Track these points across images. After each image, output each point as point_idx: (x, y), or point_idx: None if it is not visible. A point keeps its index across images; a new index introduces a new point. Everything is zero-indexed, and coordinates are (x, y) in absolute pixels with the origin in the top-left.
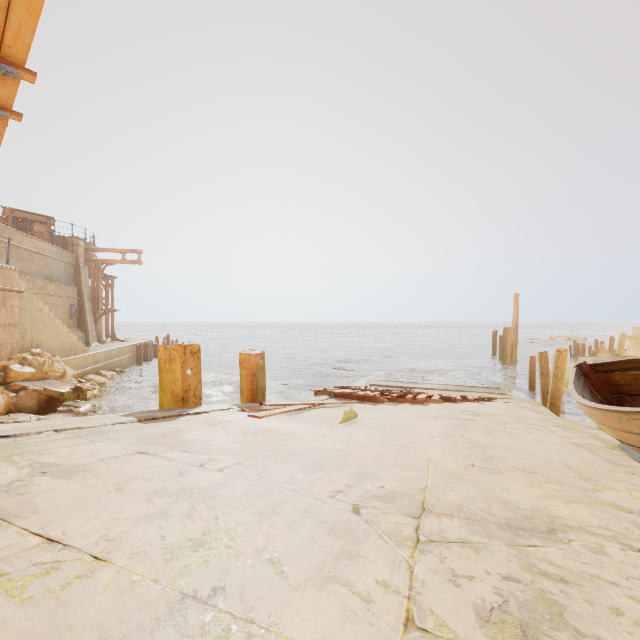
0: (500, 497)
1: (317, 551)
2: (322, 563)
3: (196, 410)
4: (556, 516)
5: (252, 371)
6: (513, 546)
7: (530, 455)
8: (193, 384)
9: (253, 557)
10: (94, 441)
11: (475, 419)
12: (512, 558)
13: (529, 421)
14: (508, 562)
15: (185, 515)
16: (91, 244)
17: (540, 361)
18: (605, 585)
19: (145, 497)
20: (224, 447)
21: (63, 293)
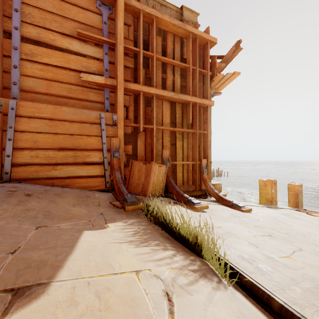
0: None
1: None
2: None
3: (280, 207)
4: None
5: (295, 193)
6: None
7: None
8: (274, 196)
9: None
10: (267, 211)
11: None
12: None
13: None
14: None
15: None
16: None
17: None
18: None
19: None
20: None
21: None
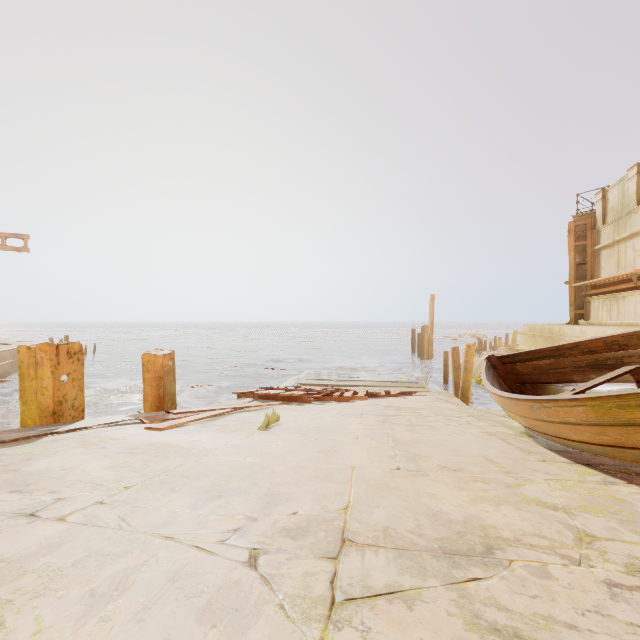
0: (429, 508)
1: None
2: None
3: (72, 426)
4: (489, 526)
5: (158, 374)
6: (451, 585)
7: (452, 450)
8: (71, 393)
9: None
10: None
11: (398, 414)
12: (453, 608)
13: (446, 413)
14: (449, 617)
15: None
16: None
17: (453, 356)
18: (564, 632)
19: None
20: (88, 477)
21: None
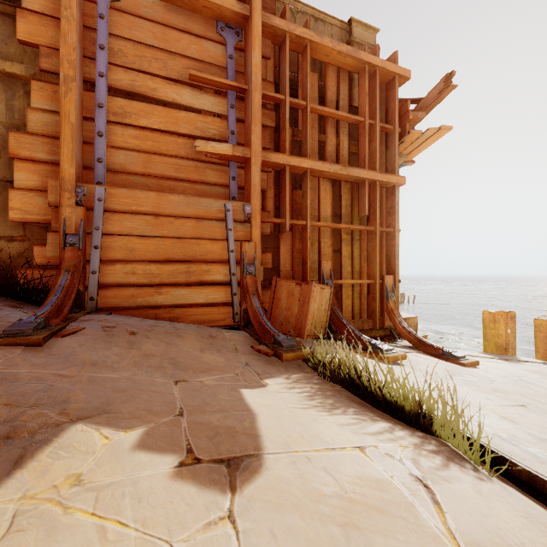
0: None
1: None
2: None
3: (522, 359)
4: None
5: None
6: None
7: None
8: (511, 340)
9: None
10: (504, 366)
11: None
12: None
13: None
14: None
15: None
16: None
17: None
18: None
19: None
20: None
21: None
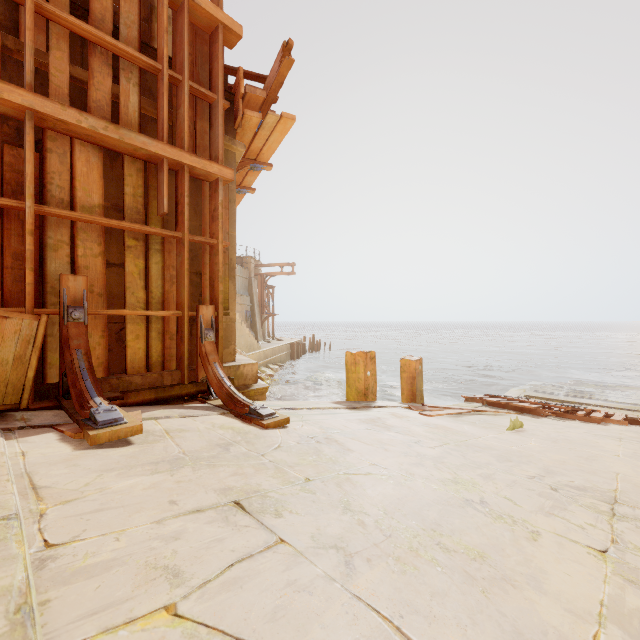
0: None
1: (535, 501)
2: (541, 507)
3: (377, 404)
4: None
5: (412, 375)
6: None
7: None
8: (371, 383)
9: (493, 494)
10: (336, 418)
11: None
12: None
13: None
14: None
15: (434, 467)
16: (258, 261)
17: None
18: None
19: (401, 454)
20: (422, 434)
21: (242, 302)
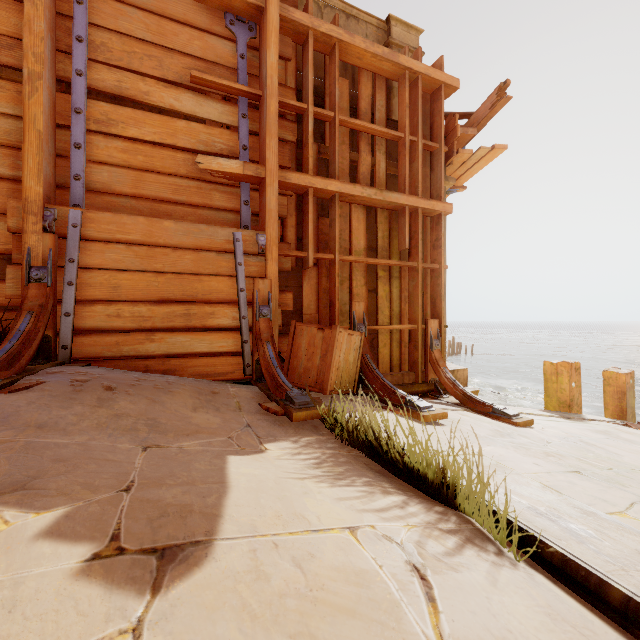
0: None
1: None
2: None
3: (588, 417)
4: None
5: (620, 389)
6: None
7: None
8: (575, 395)
9: None
10: (564, 425)
11: None
12: None
13: None
14: None
15: None
16: None
17: None
18: None
19: None
20: None
21: None
